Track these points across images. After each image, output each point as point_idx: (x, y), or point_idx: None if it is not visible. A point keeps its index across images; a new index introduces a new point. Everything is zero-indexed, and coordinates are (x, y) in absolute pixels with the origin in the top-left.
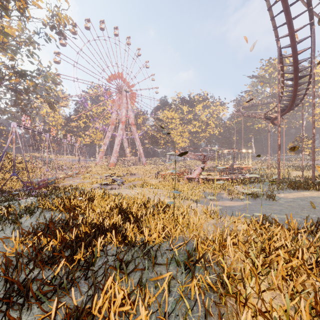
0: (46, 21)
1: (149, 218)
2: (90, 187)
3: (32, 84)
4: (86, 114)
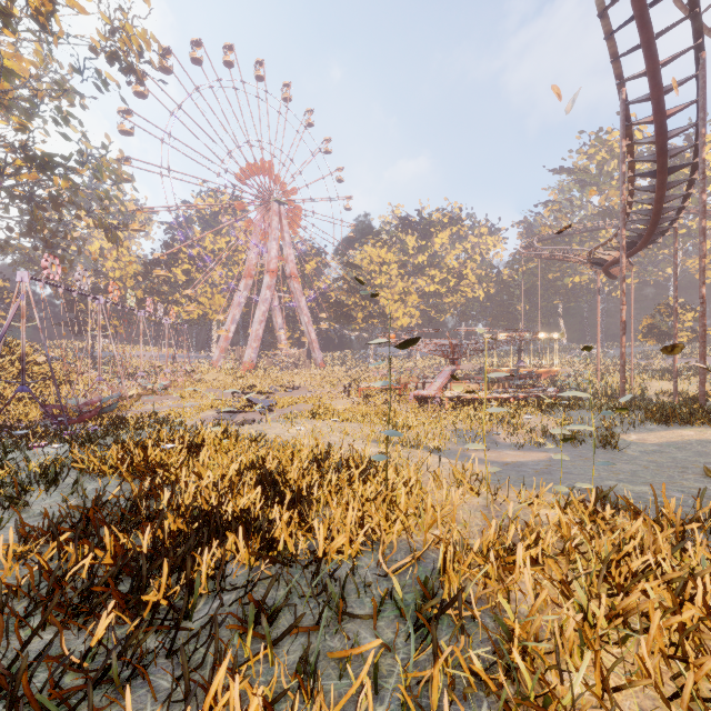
0: (98, 44)
1: (328, 497)
2: (196, 417)
3: (66, 186)
4: (189, 254)
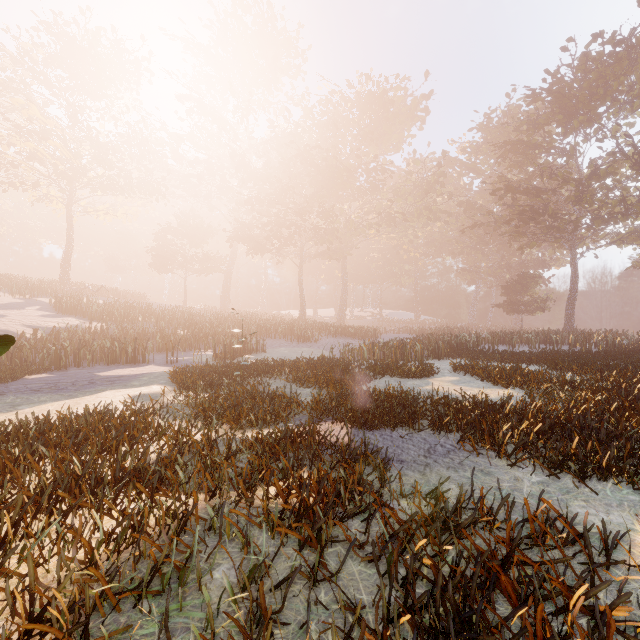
0: None
1: None
2: None
3: None
4: None
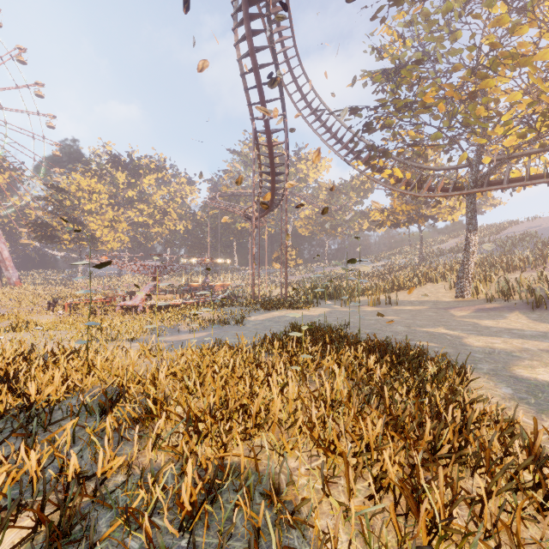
0: None
1: (37, 371)
2: None
3: None
4: None
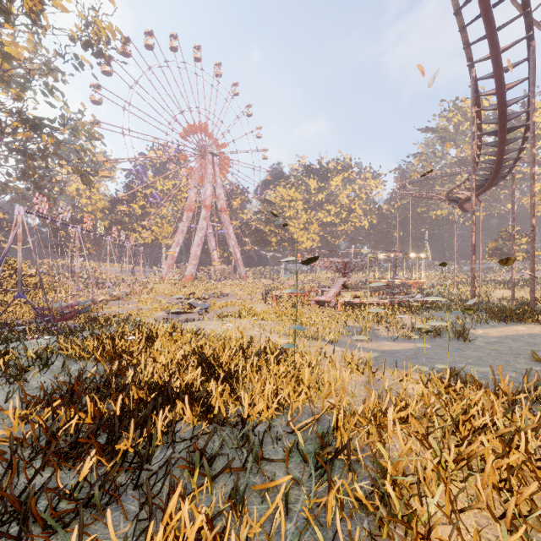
0: (76, 34)
1: (251, 374)
2: (150, 317)
3: (52, 142)
4: (144, 193)
